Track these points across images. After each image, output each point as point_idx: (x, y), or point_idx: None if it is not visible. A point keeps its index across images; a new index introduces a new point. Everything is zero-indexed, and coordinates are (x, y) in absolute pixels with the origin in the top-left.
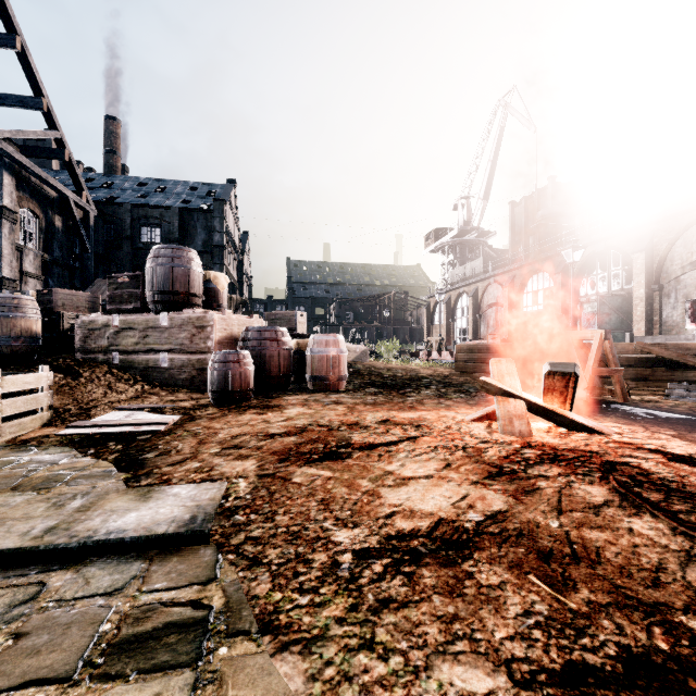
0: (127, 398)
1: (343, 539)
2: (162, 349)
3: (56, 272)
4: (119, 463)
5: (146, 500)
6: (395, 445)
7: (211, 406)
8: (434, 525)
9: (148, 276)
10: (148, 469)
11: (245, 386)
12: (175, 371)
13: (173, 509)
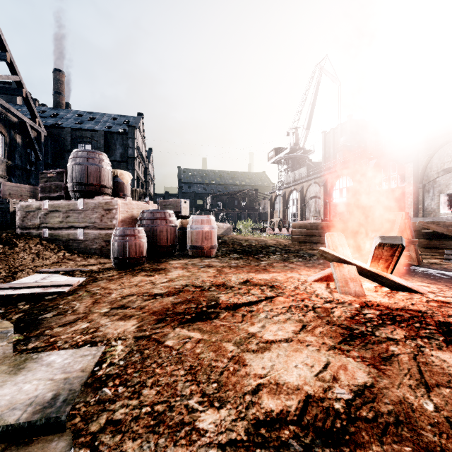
0: (49, 263)
1: (208, 426)
2: (80, 226)
3: (17, 173)
4: (18, 324)
5: (16, 373)
6: (255, 305)
7: (113, 269)
8: (303, 406)
9: (69, 172)
10: (41, 330)
11: (139, 254)
12: (89, 242)
13: (38, 385)
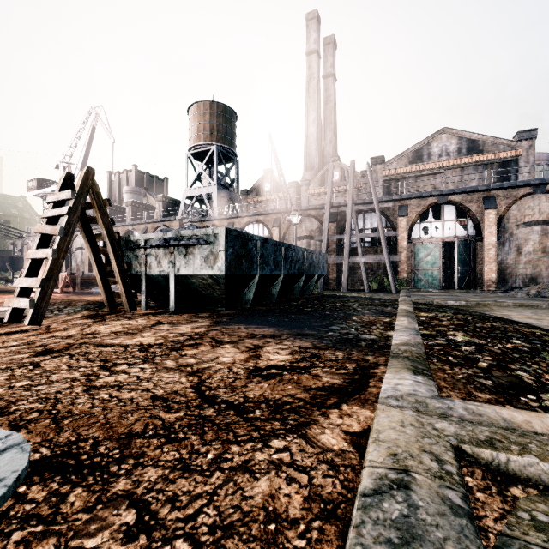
0: None
1: None
2: None
3: None
4: None
5: None
6: None
7: None
8: None
9: None
10: None
11: None
12: None
13: None
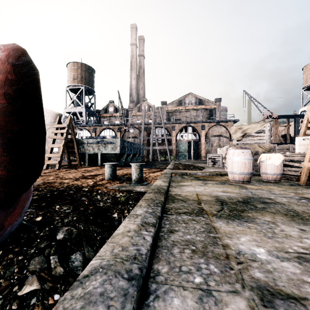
0: None
1: None
2: None
3: None
4: None
5: None
6: None
7: None
8: None
9: None
10: None
11: None
12: None
13: None
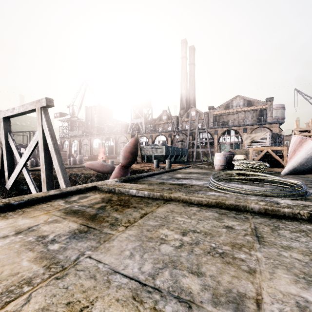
0: None
1: None
2: None
3: None
4: None
5: None
6: None
7: None
8: None
9: None
10: None
11: None
12: None
13: None
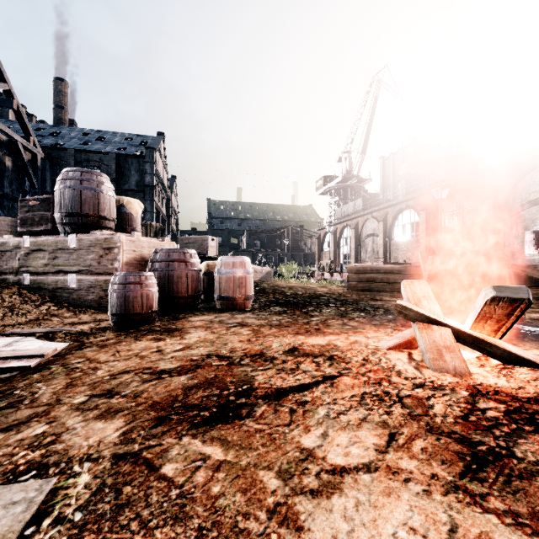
0: (25, 321)
1: None
2: (71, 270)
3: (6, 204)
4: None
5: None
6: (309, 391)
7: (110, 329)
8: None
9: (56, 198)
10: None
11: (147, 308)
12: (83, 292)
13: None
